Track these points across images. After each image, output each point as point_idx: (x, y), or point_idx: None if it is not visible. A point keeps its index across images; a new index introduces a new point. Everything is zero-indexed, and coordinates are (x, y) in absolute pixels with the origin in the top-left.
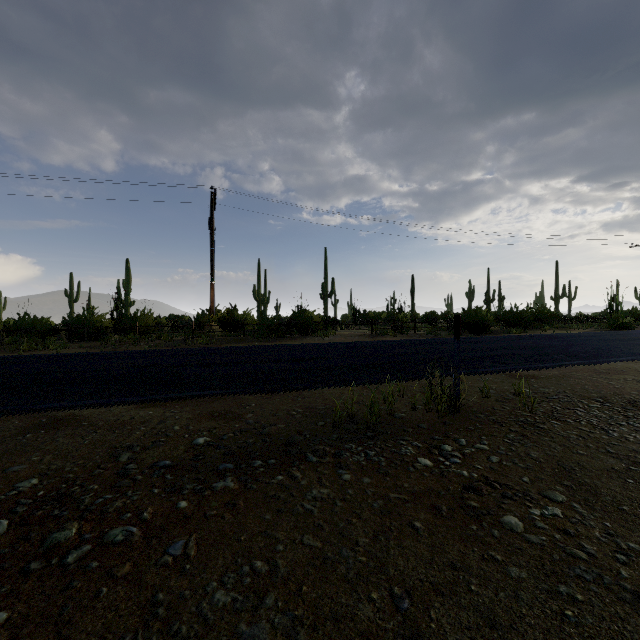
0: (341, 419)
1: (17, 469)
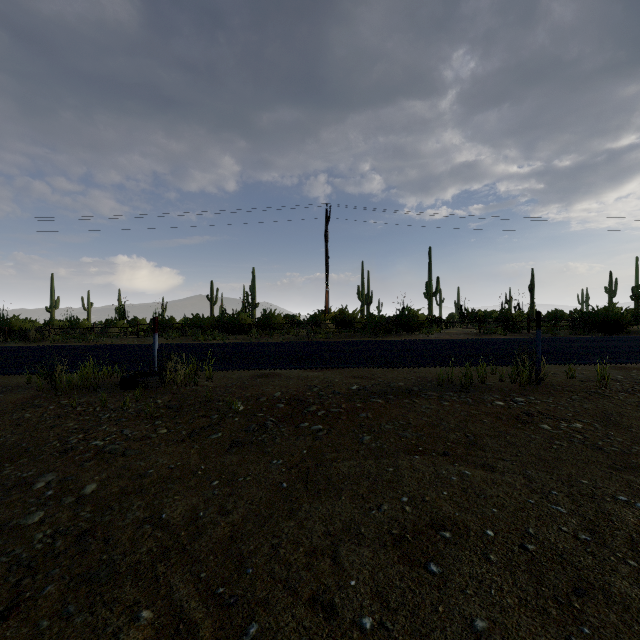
0: (443, 381)
1: (268, 390)
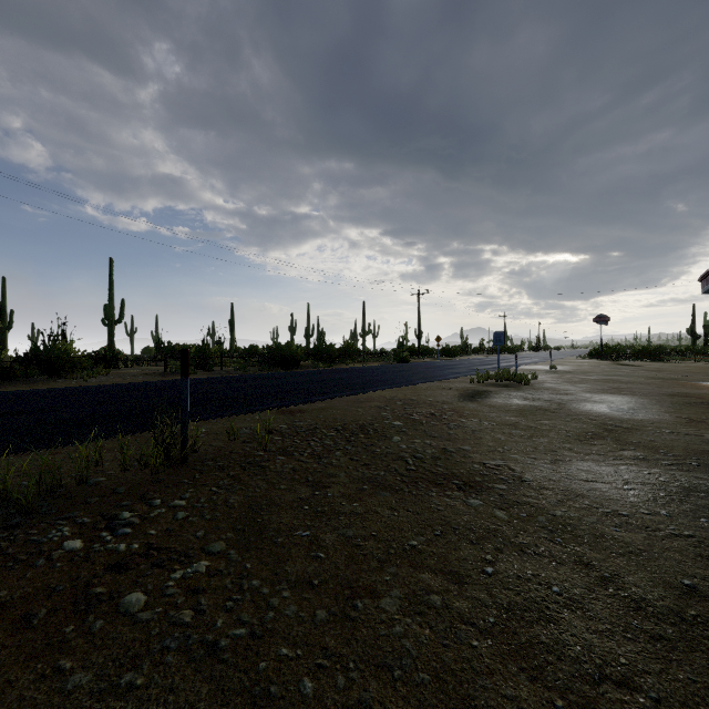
0: None
1: None
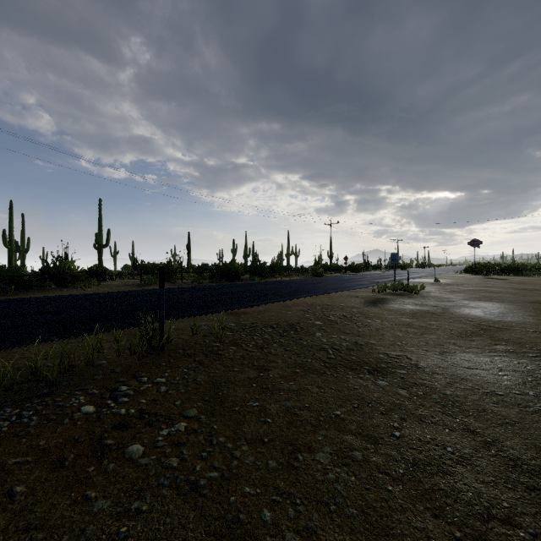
0: (13, 380)
1: None
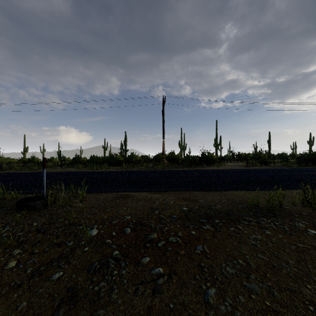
0: (252, 206)
1: (121, 212)
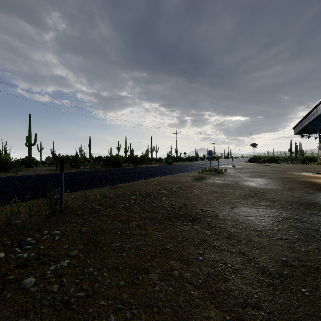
0: None
1: None
